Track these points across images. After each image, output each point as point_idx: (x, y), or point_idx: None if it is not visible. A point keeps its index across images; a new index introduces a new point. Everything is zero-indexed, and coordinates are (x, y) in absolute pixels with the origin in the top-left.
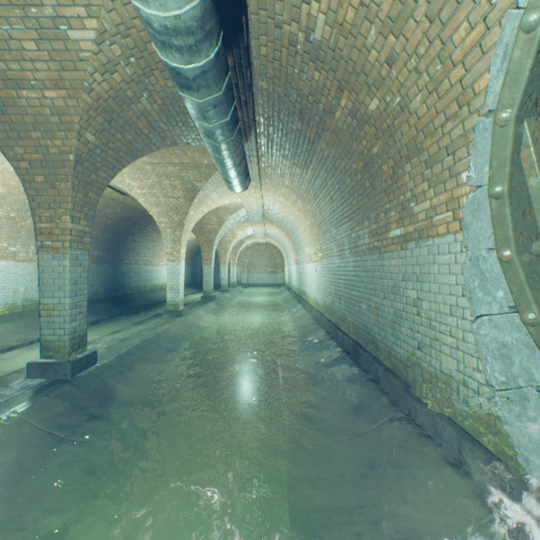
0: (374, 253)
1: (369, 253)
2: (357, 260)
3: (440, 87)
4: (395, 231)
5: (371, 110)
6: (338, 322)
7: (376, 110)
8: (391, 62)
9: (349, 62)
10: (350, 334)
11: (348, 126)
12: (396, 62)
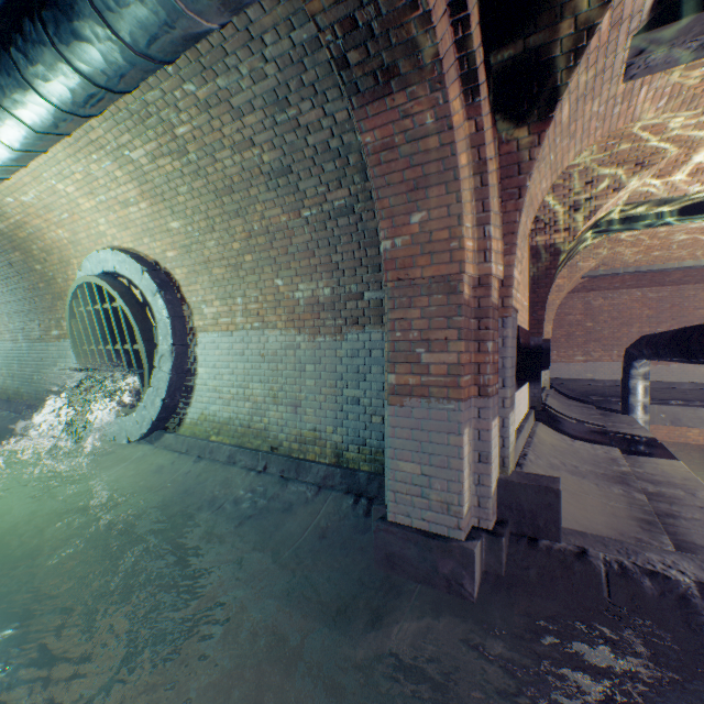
0: (44, 342)
1: (41, 342)
2: (31, 346)
3: (69, 282)
4: (56, 332)
5: (38, 268)
6: (13, 397)
7: (41, 270)
8: (47, 261)
9: (23, 246)
10: (25, 401)
11: (23, 265)
12: (49, 262)
